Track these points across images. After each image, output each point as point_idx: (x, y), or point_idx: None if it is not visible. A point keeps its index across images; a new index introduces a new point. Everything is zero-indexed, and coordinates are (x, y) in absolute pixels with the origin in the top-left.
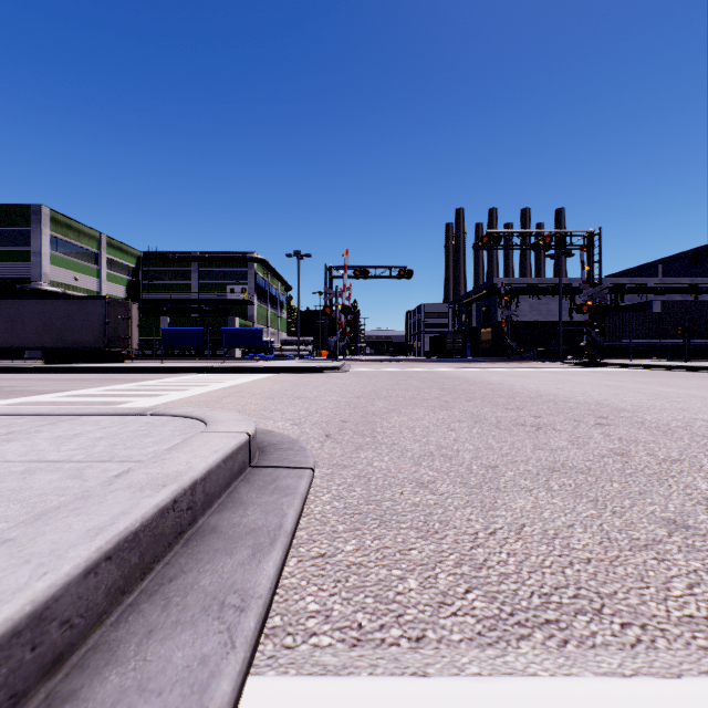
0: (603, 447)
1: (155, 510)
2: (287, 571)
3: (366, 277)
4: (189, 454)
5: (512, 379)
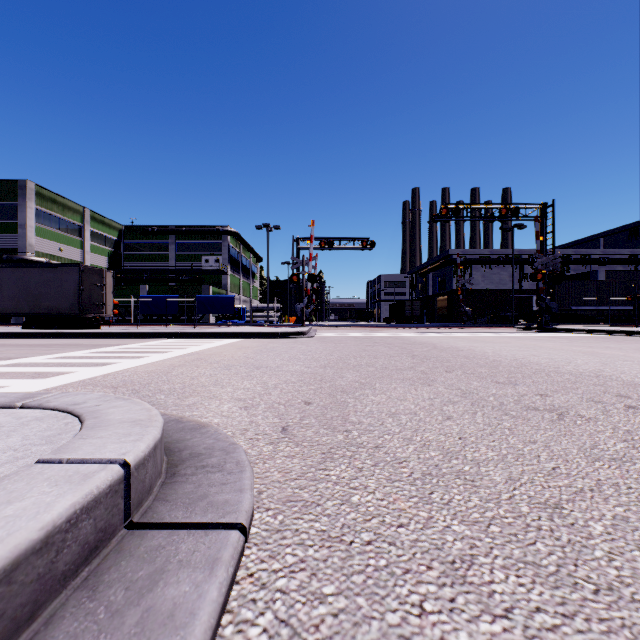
0: None
1: None
2: None
3: (331, 247)
4: None
5: (480, 345)
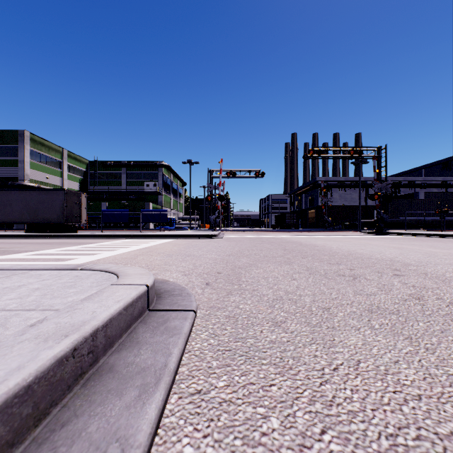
0: (403, 292)
1: (52, 361)
2: (168, 409)
3: (234, 176)
4: (97, 303)
5: (330, 243)
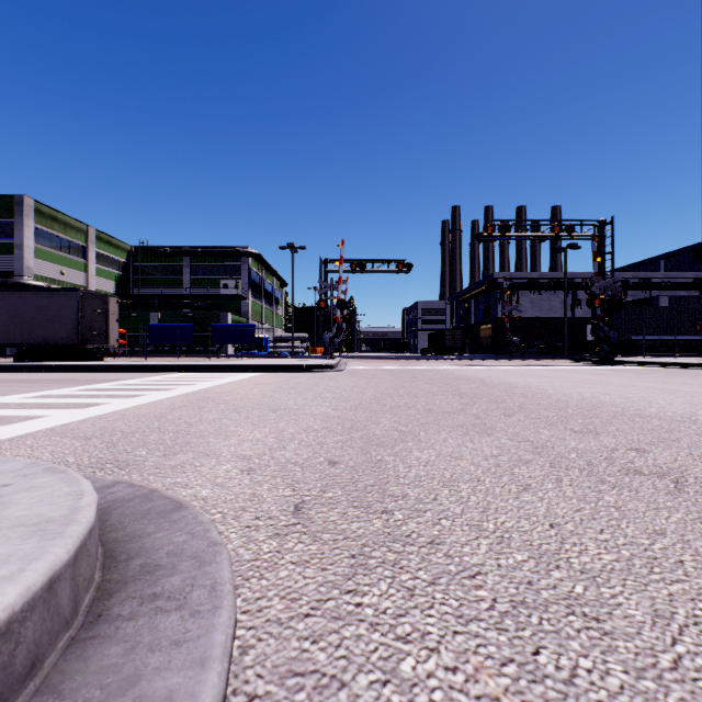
0: None
1: None
2: None
3: (363, 270)
4: None
5: (536, 381)
